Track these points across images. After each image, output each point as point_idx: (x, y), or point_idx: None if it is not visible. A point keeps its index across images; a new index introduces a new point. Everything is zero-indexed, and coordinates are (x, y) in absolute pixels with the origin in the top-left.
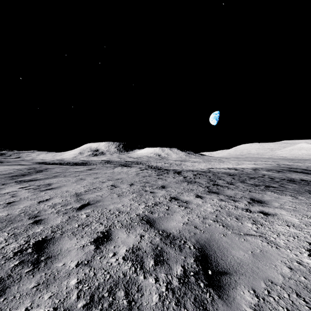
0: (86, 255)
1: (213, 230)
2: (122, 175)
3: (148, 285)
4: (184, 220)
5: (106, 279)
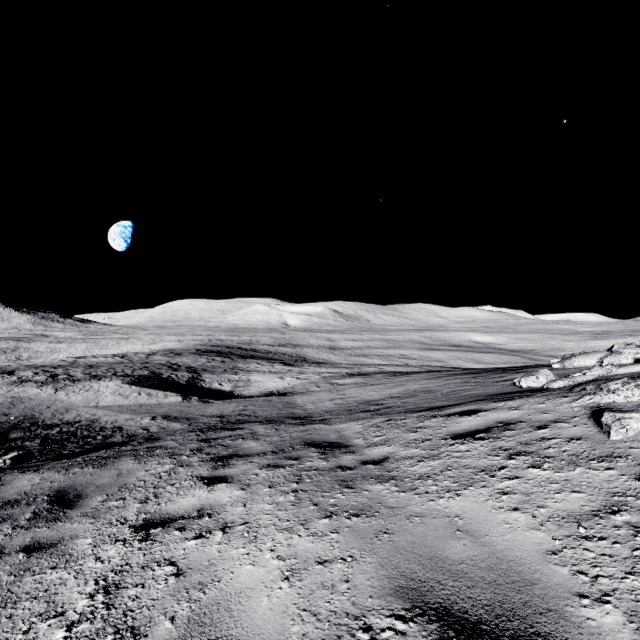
0: None
1: (31, 397)
2: None
3: None
4: (14, 397)
5: None
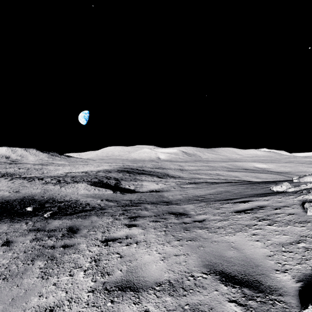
0: (27, 194)
1: (51, 190)
2: (3, 184)
3: (40, 193)
4: (45, 189)
5: (33, 194)
